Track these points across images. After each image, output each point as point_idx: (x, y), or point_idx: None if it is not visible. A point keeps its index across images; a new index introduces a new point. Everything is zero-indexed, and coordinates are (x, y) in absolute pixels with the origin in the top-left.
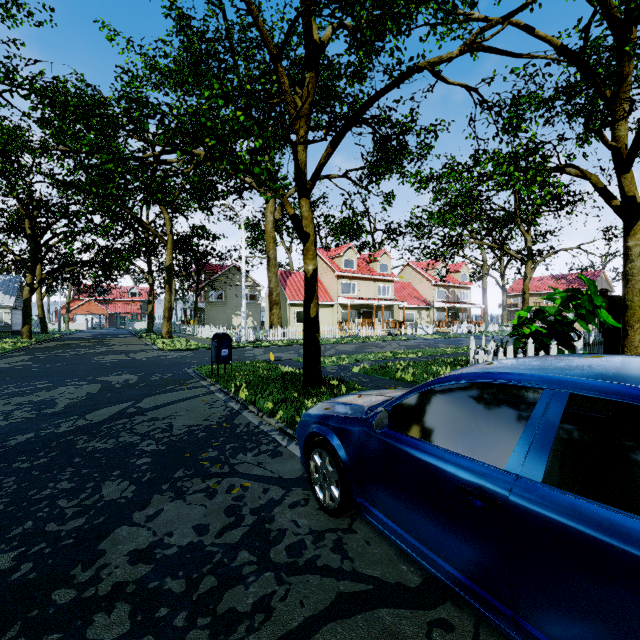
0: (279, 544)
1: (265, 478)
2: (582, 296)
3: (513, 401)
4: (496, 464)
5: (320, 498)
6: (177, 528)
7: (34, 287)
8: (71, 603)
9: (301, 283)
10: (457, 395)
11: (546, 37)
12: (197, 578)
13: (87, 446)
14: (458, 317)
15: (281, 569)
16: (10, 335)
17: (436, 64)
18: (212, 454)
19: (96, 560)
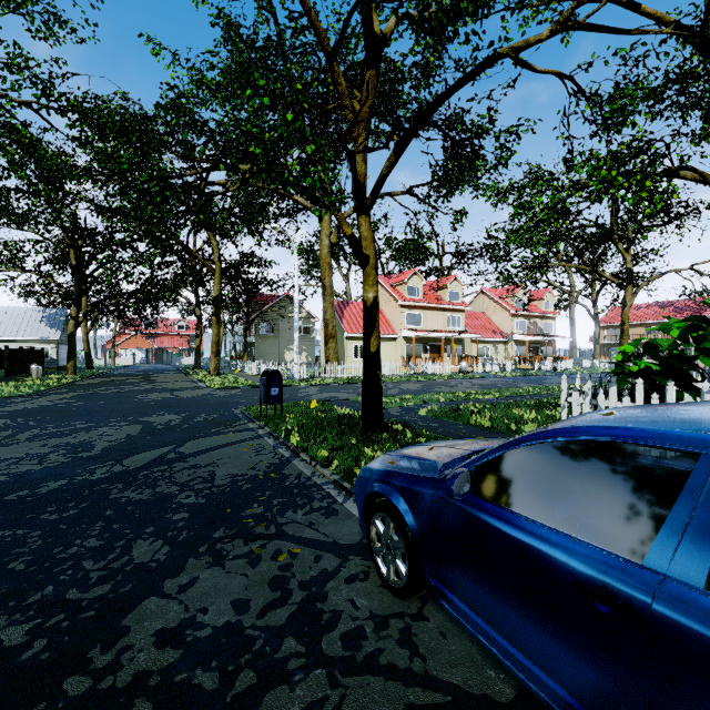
0: (333, 631)
1: (317, 543)
2: (708, 326)
3: (630, 459)
4: (611, 542)
5: (383, 573)
6: (213, 603)
7: (79, 320)
8: (84, 696)
9: (360, 314)
10: (556, 450)
11: (655, 14)
12: (233, 672)
13: (121, 496)
14: (541, 352)
15: (335, 666)
16: (56, 371)
17: (521, 49)
18: (257, 510)
19: (118, 640)
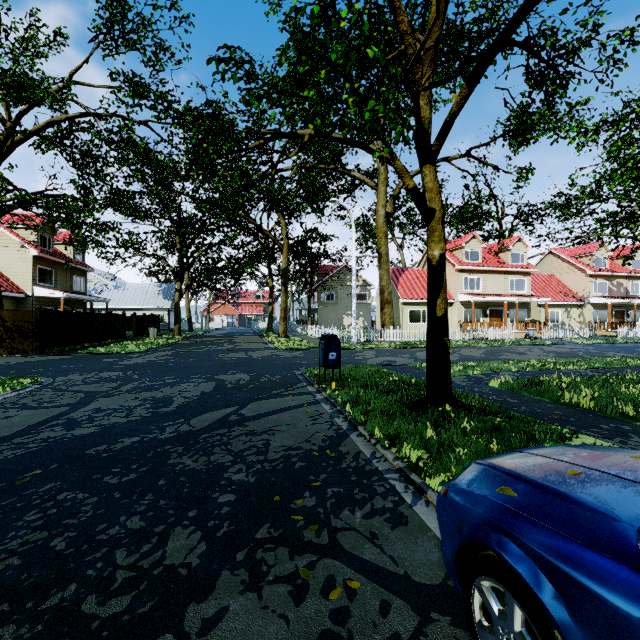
0: None
1: (382, 573)
2: None
3: None
4: None
5: None
6: None
7: (182, 292)
8: None
9: (415, 280)
10: None
11: None
12: None
13: (178, 462)
14: (627, 316)
15: None
16: (168, 332)
17: None
18: (308, 502)
19: None
